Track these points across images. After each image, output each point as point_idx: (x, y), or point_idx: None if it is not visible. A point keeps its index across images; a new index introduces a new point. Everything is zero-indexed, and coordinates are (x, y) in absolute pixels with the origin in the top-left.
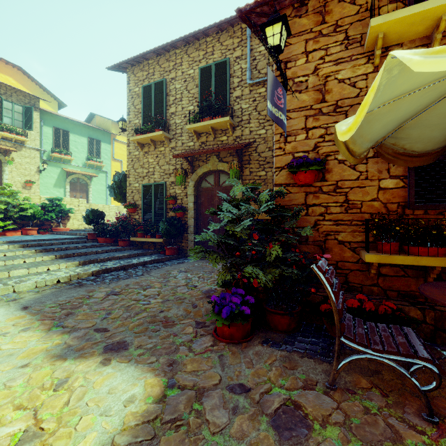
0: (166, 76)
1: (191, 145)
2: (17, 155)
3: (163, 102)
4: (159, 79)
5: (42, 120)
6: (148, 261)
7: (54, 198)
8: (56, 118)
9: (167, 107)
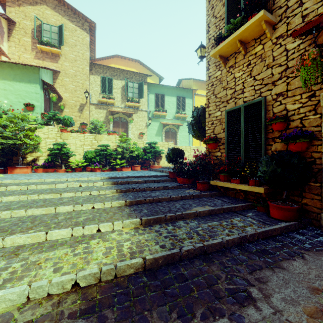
0: None
1: None
2: (135, 116)
3: None
4: None
5: (148, 90)
6: (248, 236)
7: (151, 142)
8: (157, 87)
9: None
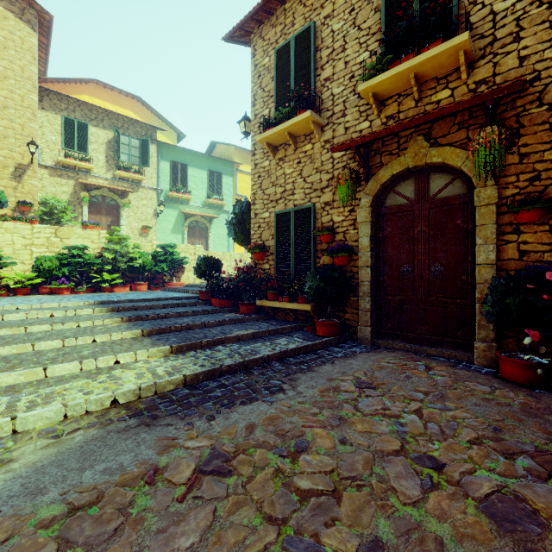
0: (315, 17)
1: (363, 129)
2: (134, 197)
3: (309, 65)
4: (302, 29)
5: (159, 154)
6: (289, 351)
7: (166, 244)
8: (174, 150)
9: (317, 72)
